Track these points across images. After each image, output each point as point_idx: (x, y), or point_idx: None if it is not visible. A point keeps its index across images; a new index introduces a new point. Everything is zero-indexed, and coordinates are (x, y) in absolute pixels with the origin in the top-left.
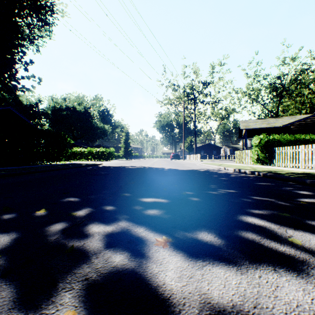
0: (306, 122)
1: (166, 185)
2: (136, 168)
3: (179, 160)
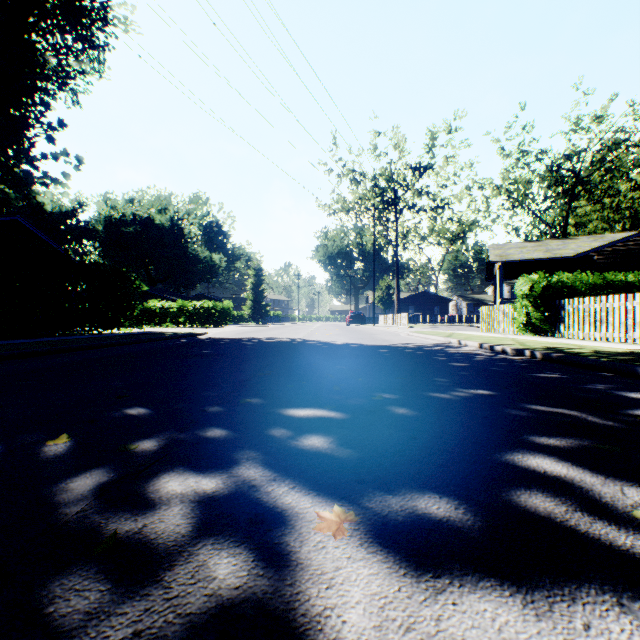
0: (625, 248)
1: (338, 378)
2: (276, 341)
3: (364, 326)
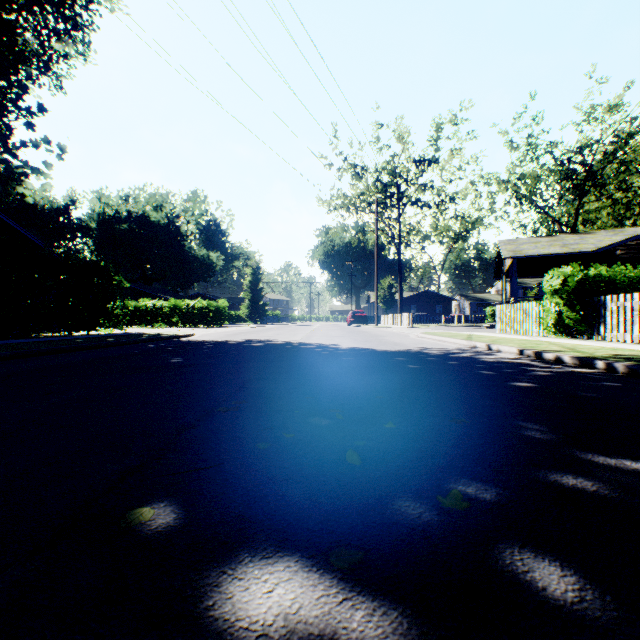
0: None
1: (351, 421)
2: (268, 345)
3: (367, 326)
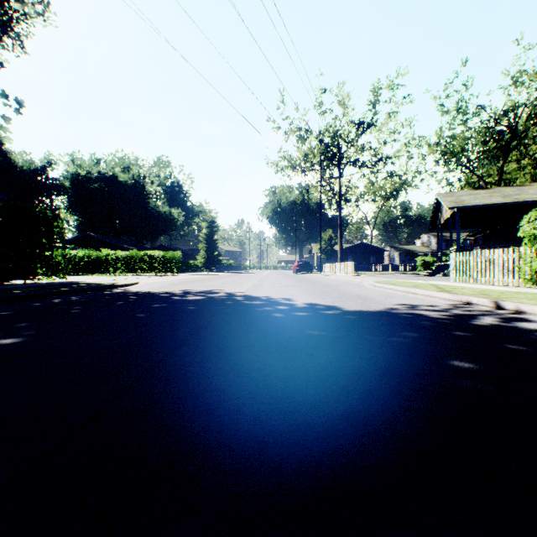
0: None
1: None
2: (203, 300)
3: (312, 274)
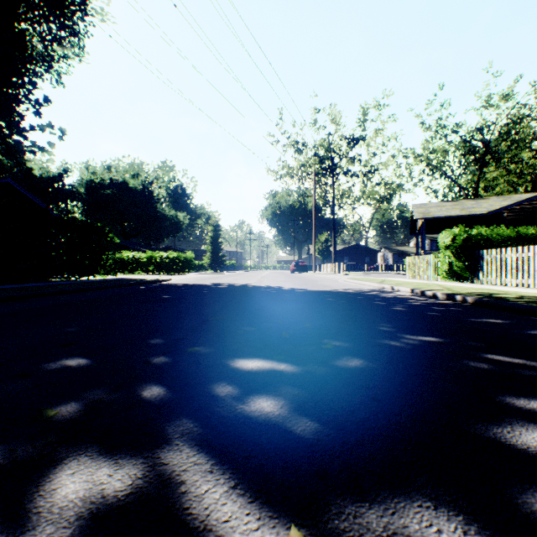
0: (531, 206)
1: (286, 324)
2: (230, 287)
3: (306, 273)
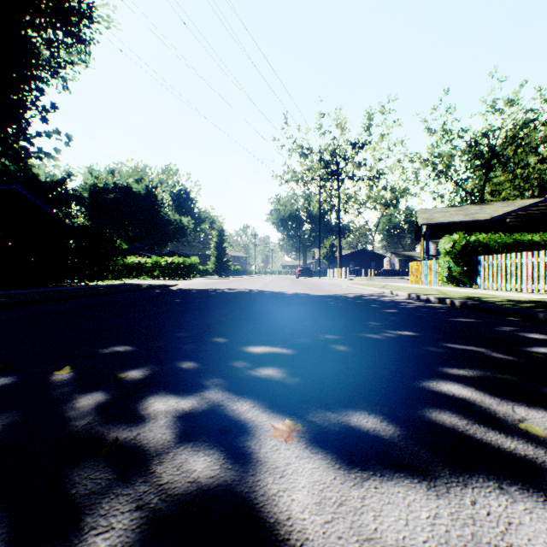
0: (533, 212)
1: (289, 322)
2: (237, 291)
3: (311, 279)
